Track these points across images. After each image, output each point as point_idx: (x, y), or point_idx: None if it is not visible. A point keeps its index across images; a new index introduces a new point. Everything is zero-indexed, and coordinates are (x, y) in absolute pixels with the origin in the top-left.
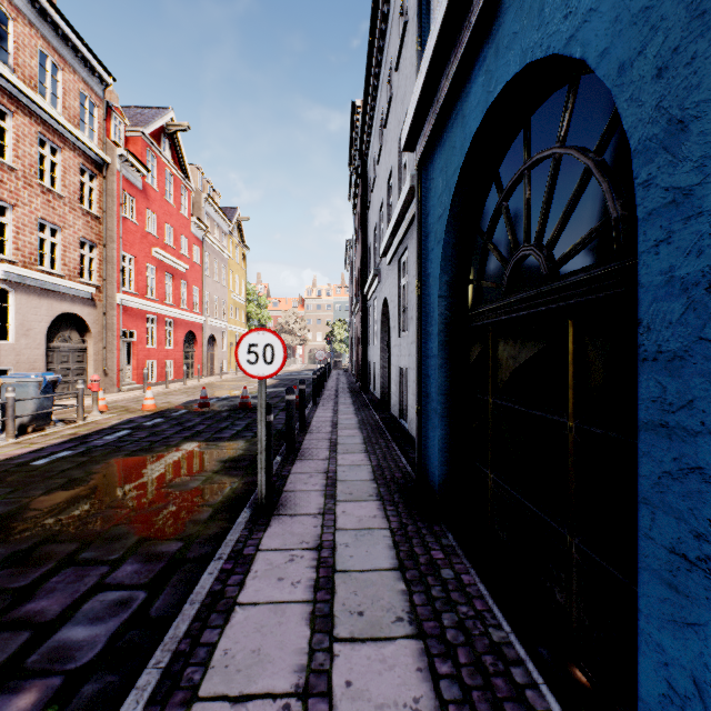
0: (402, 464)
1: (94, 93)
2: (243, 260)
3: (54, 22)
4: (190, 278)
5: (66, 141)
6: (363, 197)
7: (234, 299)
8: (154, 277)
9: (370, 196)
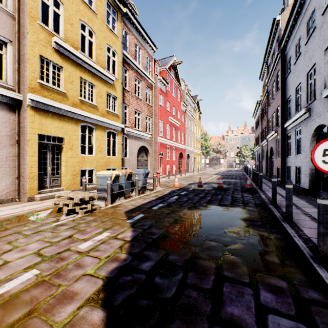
0: None
1: (150, 56)
2: (199, 119)
3: (139, 31)
4: (180, 129)
5: (142, 77)
6: (281, 71)
7: (196, 137)
8: (169, 129)
9: (288, 68)
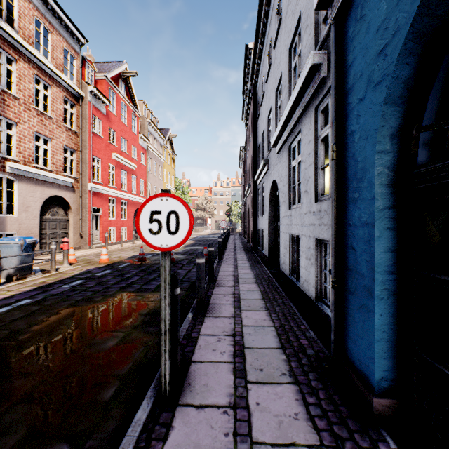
0: (304, 327)
1: (74, 50)
2: (173, 163)
3: (45, 0)
4: (138, 173)
5: (54, 81)
6: (254, 112)
7: (167, 188)
8: (114, 172)
9: (259, 110)
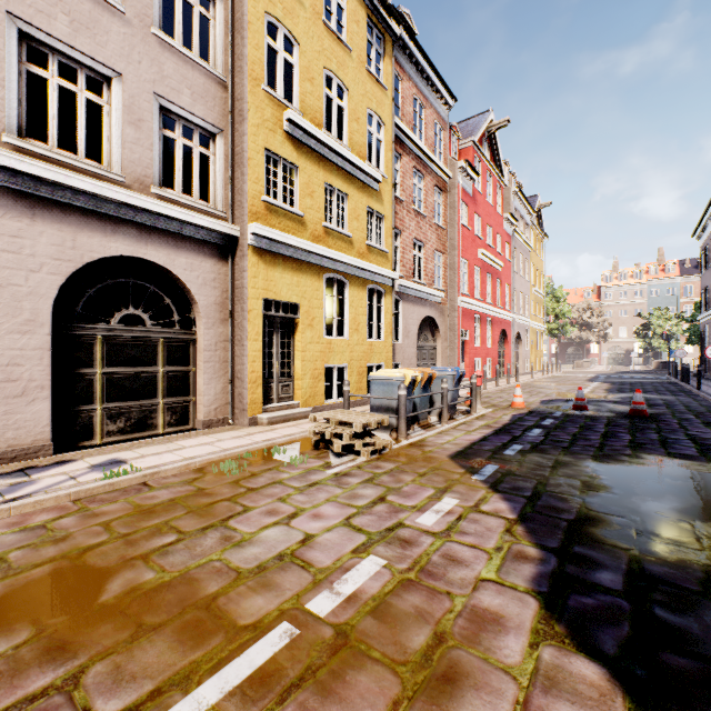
0: None
1: (441, 120)
2: (541, 251)
3: (422, 69)
4: (502, 275)
5: (426, 168)
6: None
7: (535, 294)
8: (479, 278)
9: None
